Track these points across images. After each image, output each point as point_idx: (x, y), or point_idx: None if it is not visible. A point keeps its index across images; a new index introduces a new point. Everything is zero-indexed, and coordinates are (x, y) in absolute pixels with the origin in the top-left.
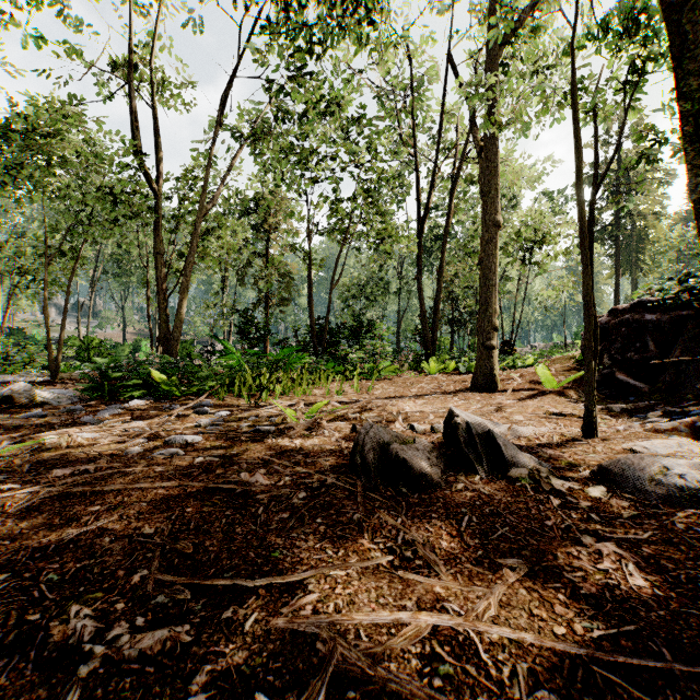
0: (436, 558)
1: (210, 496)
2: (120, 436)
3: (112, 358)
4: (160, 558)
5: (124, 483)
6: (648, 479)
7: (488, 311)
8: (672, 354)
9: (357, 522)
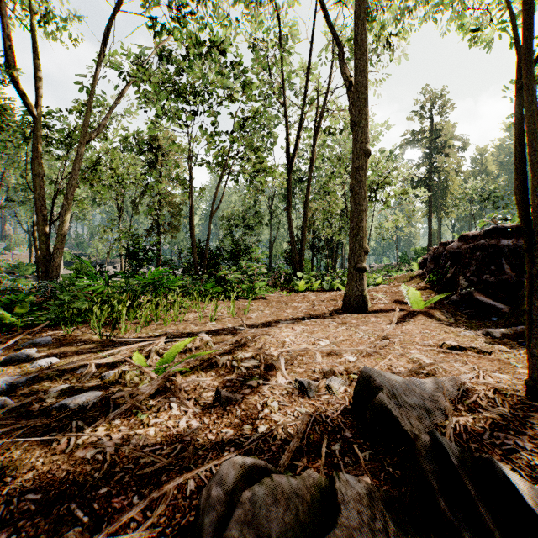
0: None
1: None
2: None
3: None
4: None
5: None
6: None
7: (359, 235)
8: None
9: None
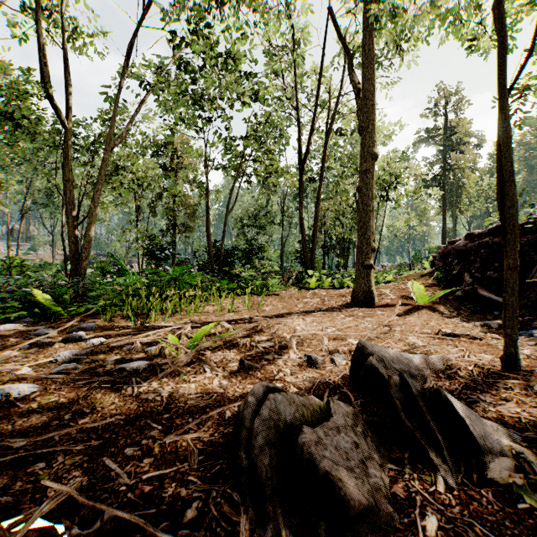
0: None
1: None
2: None
3: None
4: None
5: None
6: None
7: (366, 234)
8: (533, 273)
9: None
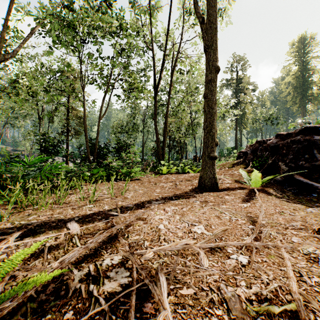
0: None
1: None
2: None
3: None
4: None
5: None
6: None
7: (211, 131)
8: None
9: None
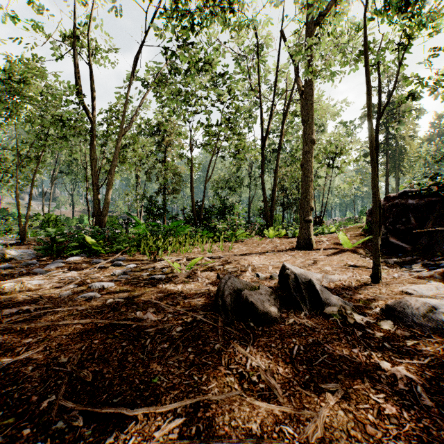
0: (275, 382)
1: (113, 329)
2: (59, 283)
3: (58, 228)
4: (67, 384)
5: (53, 320)
6: (421, 315)
7: (307, 197)
8: (426, 226)
9: (217, 351)
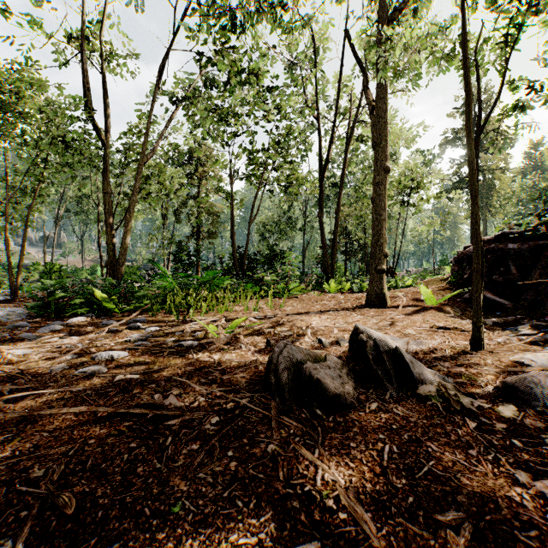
0: (363, 509)
1: (120, 421)
2: (53, 352)
3: (57, 280)
4: (36, 518)
5: (34, 407)
6: None
7: (379, 241)
8: (531, 277)
9: (271, 455)
